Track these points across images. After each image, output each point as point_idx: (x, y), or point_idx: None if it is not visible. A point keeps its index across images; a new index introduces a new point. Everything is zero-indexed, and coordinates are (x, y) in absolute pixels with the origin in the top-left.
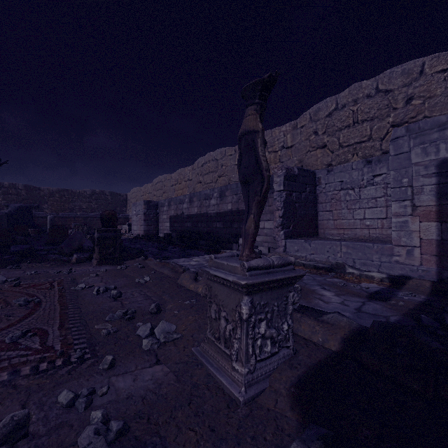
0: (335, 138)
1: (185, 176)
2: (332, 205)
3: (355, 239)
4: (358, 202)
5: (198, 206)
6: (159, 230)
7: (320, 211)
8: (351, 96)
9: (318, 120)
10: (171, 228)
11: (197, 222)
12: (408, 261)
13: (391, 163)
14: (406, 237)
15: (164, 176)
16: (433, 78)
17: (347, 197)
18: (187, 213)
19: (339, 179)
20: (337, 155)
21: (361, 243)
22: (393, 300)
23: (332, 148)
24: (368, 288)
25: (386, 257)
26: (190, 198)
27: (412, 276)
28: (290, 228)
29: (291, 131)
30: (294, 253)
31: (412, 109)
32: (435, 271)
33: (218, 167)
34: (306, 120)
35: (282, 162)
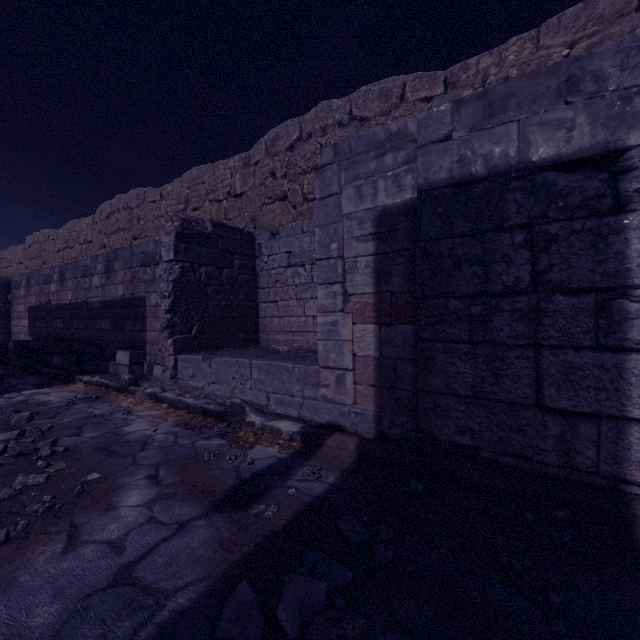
0: (298, 185)
1: (81, 234)
2: (277, 292)
3: (299, 350)
4: (311, 288)
5: (73, 288)
6: (12, 334)
7: (262, 301)
8: (318, 120)
9: (277, 153)
10: (32, 330)
11: (71, 319)
12: (339, 396)
13: (317, 213)
14: (336, 352)
15: (43, 231)
16: (415, 107)
17: (296, 279)
18: (56, 301)
19: (287, 248)
20: (299, 212)
21: (280, 362)
22: (264, 501)
23: (295, 201)
24: (252, 463)
25: (312, 388)
26: (61, 273)
27: (344, 424)
28: (193, 332)
29: (242, 169)
30: (188, 382)
31: None
32: (373, 416)
33: (132, 221)
34: (262, 152)
35: (229, 220)
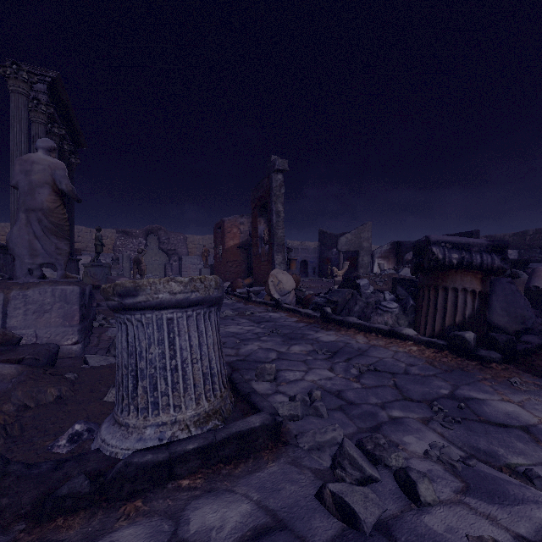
0: None
1: None
2: None
3: None
4: None
5: None
6: None
7: None
8: None
9: None
10: None
11: None
12: None
13: None
14: None
15: None
16: (85, 233)
17: None
18: None
19: None
20: None
21: None
22: None
23: None
24: None
25: None
26: None
27: None
28: None
29: None
30: None
31: (80, 240)
32: None
33: None
34: None
35: None
